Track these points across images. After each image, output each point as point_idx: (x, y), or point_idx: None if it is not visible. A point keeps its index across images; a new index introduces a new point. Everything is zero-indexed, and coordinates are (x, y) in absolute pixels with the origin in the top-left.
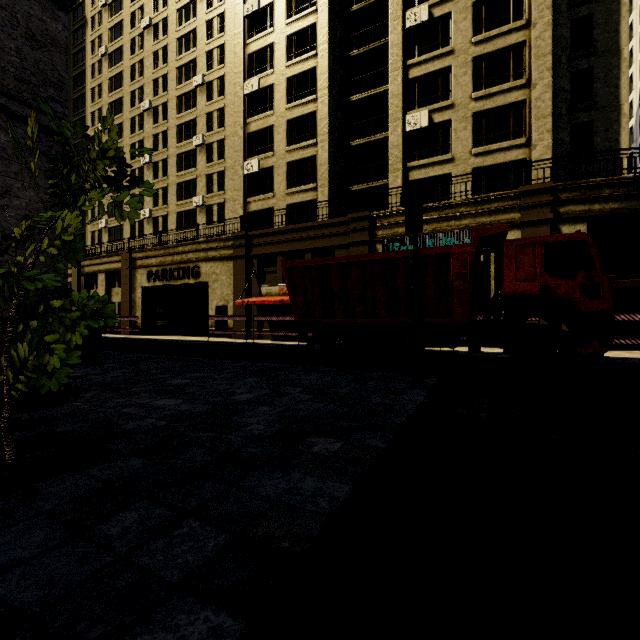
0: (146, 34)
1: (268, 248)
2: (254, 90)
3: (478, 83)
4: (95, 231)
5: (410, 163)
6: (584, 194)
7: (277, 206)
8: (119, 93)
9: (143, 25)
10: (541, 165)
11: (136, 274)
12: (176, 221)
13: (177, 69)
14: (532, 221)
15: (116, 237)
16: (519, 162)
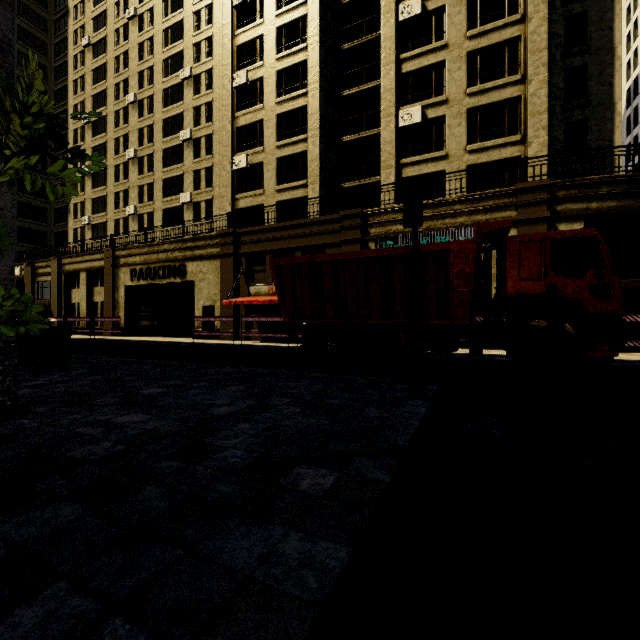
0: (131, 25)
1: (257, 246)
2: (243, 83)
3: (472, 78)
4: (78, 228)
5: (403, 160)
6: (581, 192)
7: (266, 203)
8: (103, 85)
9: (128, 15)
10: (536, 163)
11: (119, 273)
12: (162, 218)
13: (163, 61)
14: (529, 219)
15: (100, 234)
16: (514, 159)
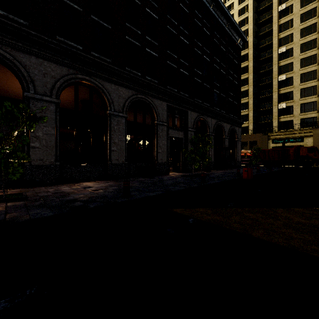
0: None
1: None
2: None
3: (302, 95)
4: None
5: (280, 117)
6: None
7: None
8: None
9: None
10: None
11: None
12: None
13: None
14: (315, 136)
15: None
16: (315, 117)
